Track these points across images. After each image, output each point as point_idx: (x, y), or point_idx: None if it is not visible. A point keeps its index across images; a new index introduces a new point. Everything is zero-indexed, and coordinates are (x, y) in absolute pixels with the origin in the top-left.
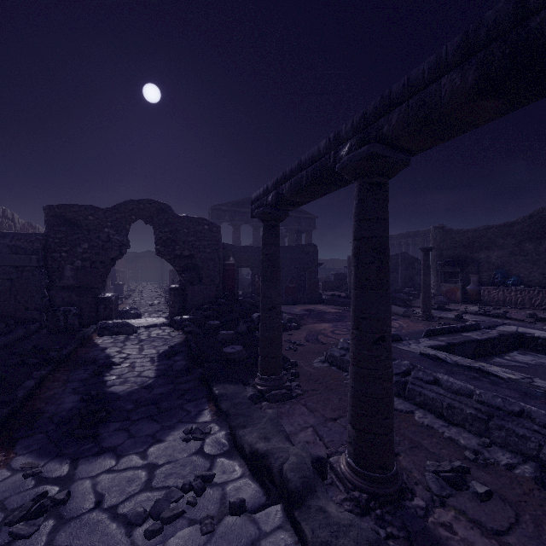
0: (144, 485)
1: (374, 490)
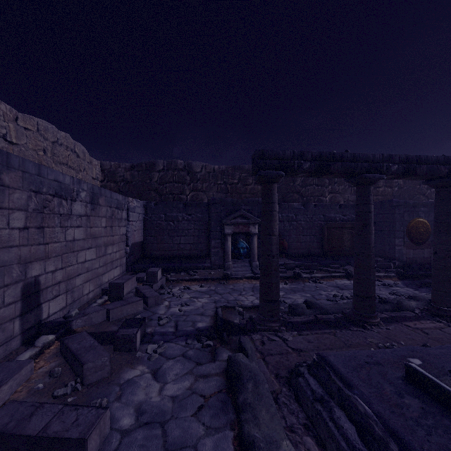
0: (406, 293)
1: (428, 307)
